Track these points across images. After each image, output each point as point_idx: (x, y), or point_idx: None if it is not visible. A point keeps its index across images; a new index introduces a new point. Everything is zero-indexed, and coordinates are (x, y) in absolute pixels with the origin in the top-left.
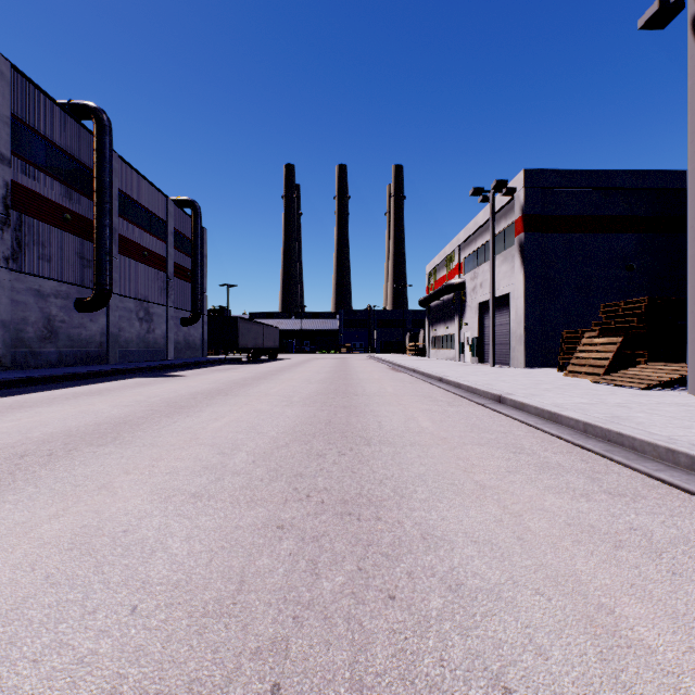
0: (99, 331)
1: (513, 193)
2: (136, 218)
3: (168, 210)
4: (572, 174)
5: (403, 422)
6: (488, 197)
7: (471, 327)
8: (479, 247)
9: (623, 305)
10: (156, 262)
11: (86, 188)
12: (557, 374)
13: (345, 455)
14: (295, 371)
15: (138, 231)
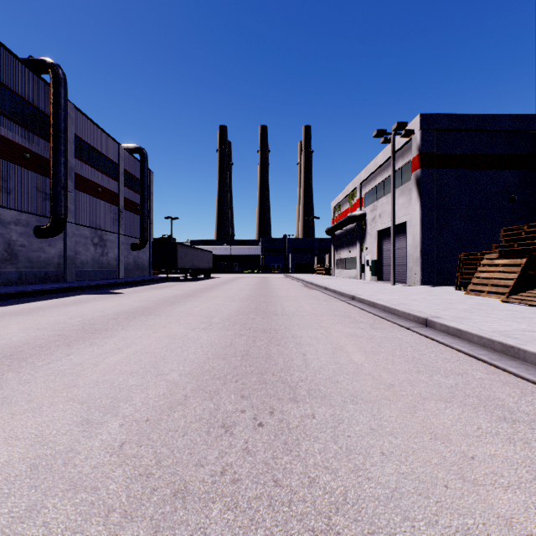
0: (57, 254)
1: (410, 135)
2: (91, 160)
3: (120, 154)
4: (462, 118)
5: (331, 355)
6: (388, 138)
7: (371, 251)
8: (378, 183)
9: (526, 229)
10: (109, 197)
11: (45, 132)
12: (457, 292)
13: (263, 427)
14: (223, 289)
15: (93, 171)
